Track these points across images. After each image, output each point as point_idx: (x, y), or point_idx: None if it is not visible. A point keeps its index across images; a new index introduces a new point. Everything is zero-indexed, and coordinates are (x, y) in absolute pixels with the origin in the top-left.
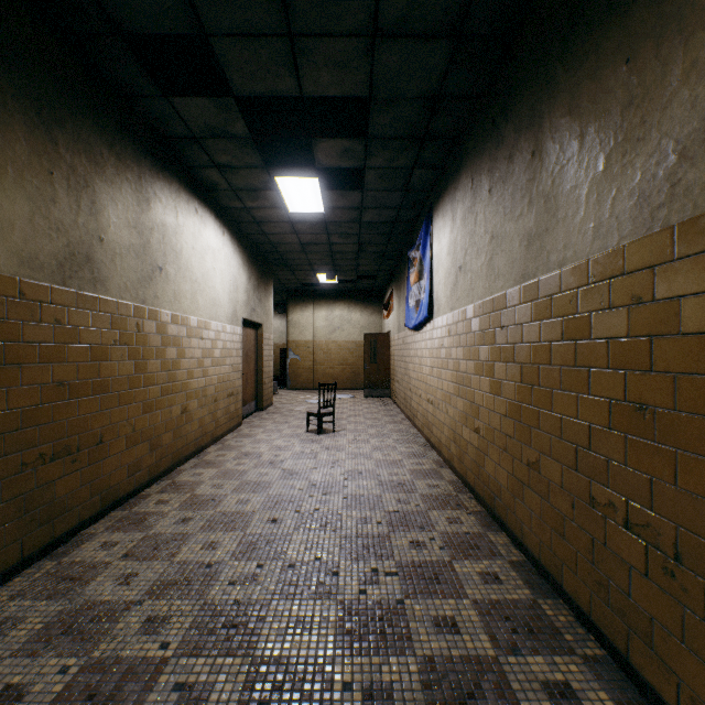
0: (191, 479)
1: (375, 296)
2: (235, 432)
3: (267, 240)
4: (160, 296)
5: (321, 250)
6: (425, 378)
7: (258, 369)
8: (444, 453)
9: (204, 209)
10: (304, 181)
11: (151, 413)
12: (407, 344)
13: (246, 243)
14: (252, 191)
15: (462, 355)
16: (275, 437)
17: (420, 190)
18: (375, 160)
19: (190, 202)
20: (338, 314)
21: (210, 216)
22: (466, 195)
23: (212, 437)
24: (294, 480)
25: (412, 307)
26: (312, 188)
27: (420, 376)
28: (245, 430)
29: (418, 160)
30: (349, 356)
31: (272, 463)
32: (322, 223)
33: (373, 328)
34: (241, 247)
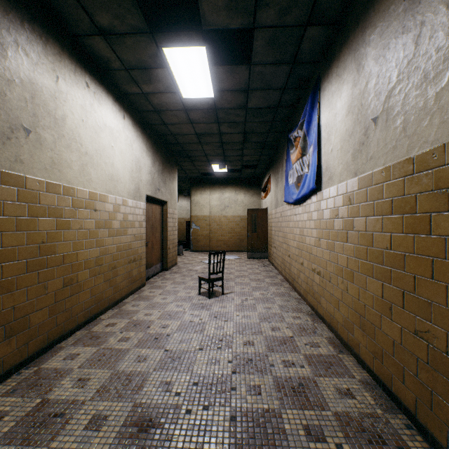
0: (59, 366)
1: (254, 183)
2: (136, 293)
3: (168, 131)
4: (25, 161)
5: (213, 141)
6: (309, 248)
7: (163, 237)
8: (340, 333)
9: (98, 87)
10: (192, 52)
11: (8, 294)
12: (285, 217)
13: (150, 133)
14: (144, 69)
15: (379, 226)
16: (170, 301)
17: (307, 61)
18: (265, 12)
19: (77, 73)
20: (228, 196)
21: (107, 97)
22: (391, 18)
23: (109, 303)
24: (173, 373)
25: (292, 184)
26: (200, 64)
27: (301, 245)
28: (146, 291)
29: (313, 10)
30: (236, 227)
31: (157, 338)
32: (212, 110)
33: (254, 206)
34: (145, 135)
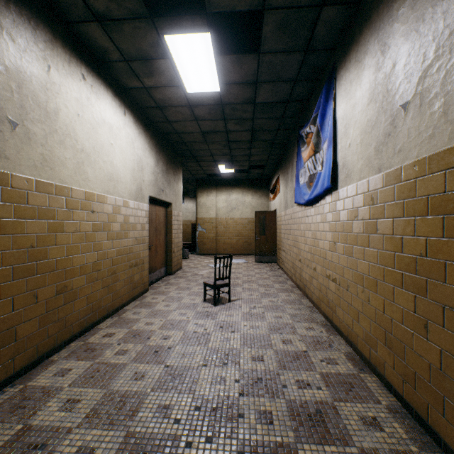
0: (47, 384)
1: (262, 184)
2: (138, 299)
3: (172, 130)
4: (11, 157)
5: (219, 139)
6: (323, 252)
7: (168, 240)
8: (360, 348)
9: (96, 80)
10: (196, 40)
11: None
12: (295, 219)
13: (153, 131)
14: (145, 61)
15: (410, 229)
16: (173, 308)
17: (322, 48)
18: None
19: (72, 63)
20: (235, 197)
21: (106, 91)
22: None
23: (108, 310)
24: (173, 394)
25: (303, 184)
26: (205, 53)
27: (314, 249)
28: (148, 297)
29: None
30: (243, 229)
31: (157, 351)
32: (218, 105)
33: (262, 208)
34: (148, 133)
